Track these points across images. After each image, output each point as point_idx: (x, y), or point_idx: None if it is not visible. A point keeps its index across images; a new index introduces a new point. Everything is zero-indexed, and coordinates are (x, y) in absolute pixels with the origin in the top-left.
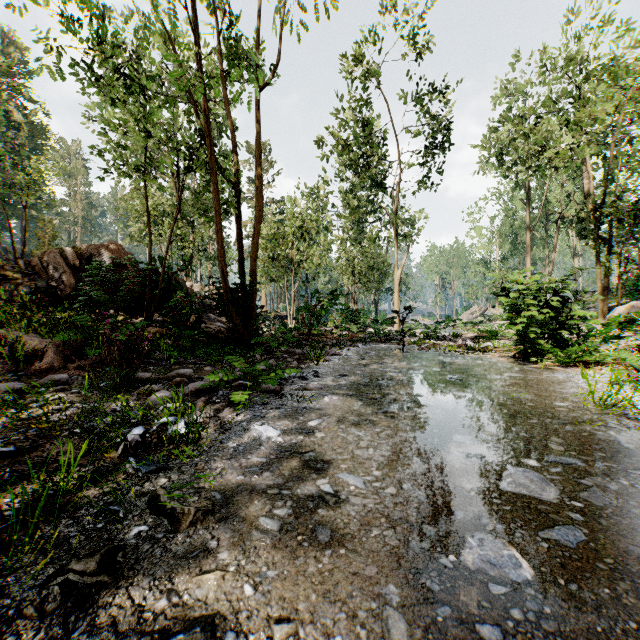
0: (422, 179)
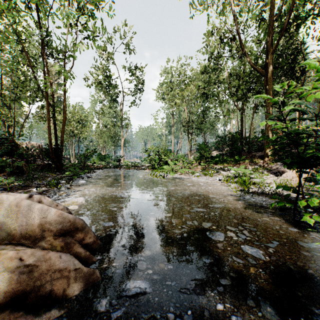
0: (132, 103)
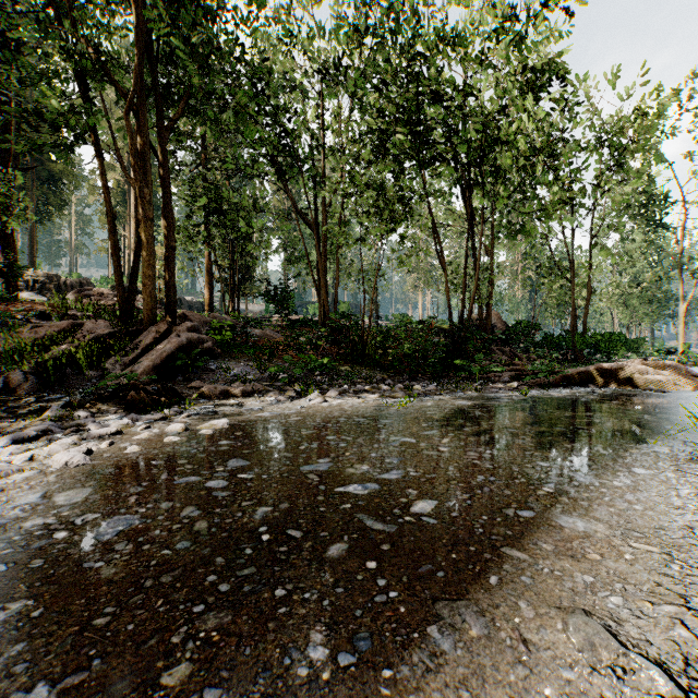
0: None
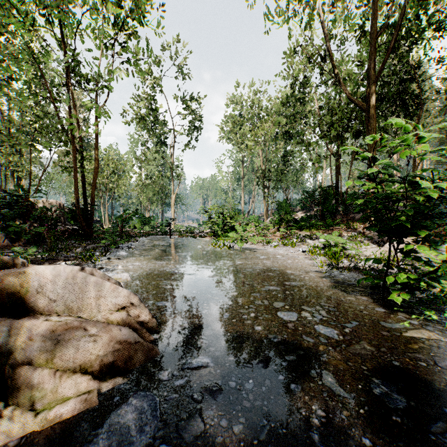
0: (187, 145)
